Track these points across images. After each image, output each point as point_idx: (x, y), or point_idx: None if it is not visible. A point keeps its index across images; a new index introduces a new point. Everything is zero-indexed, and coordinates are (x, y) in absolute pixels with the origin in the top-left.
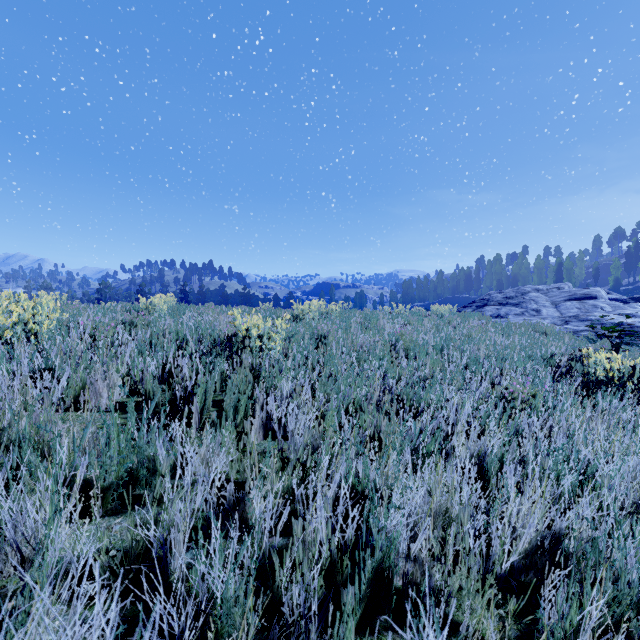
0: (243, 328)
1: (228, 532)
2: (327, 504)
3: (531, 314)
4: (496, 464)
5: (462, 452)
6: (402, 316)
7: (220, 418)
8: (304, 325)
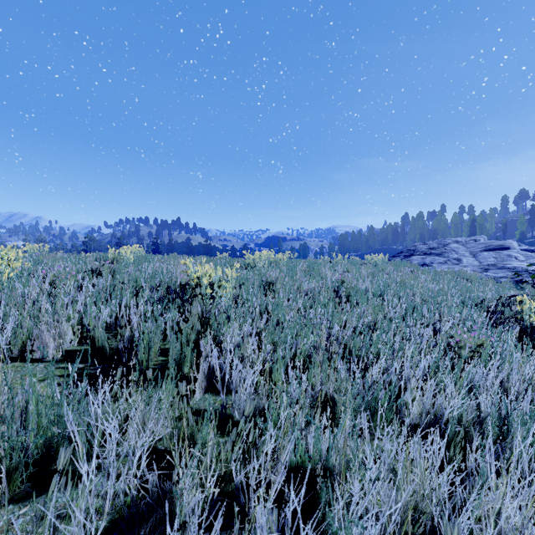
0: (195, 277)
1: (152, 530)
2: (271, 518)
3: (453, 263)
4: (455, 425)
5: (415, 408)
6: (341, 264)
7: (167, 368)
8: (254, 273)
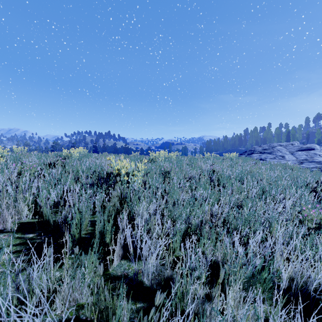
0: (116, 168)
1: None
2: None
3: (279, 158)
4: None
5: (284, 273)
6: (210, 159)
7: (94, 237)
8: (156, 165)
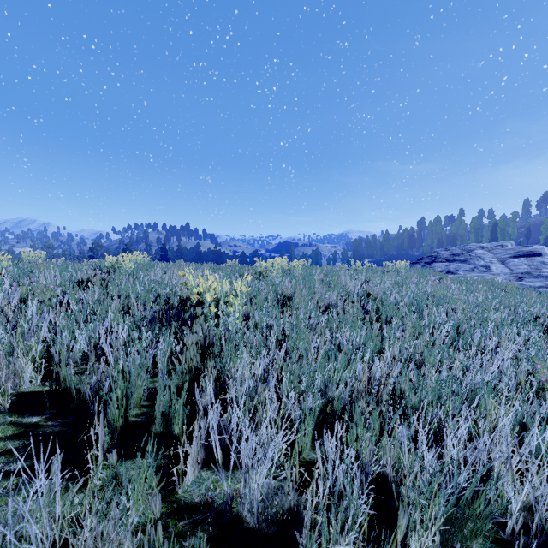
0: (196, 292)
1: None
2: None
3: (481, 270)
4: None
5: (513, 499)
6: (361, 273)
7: (152, 421)
8: (267, 283)
